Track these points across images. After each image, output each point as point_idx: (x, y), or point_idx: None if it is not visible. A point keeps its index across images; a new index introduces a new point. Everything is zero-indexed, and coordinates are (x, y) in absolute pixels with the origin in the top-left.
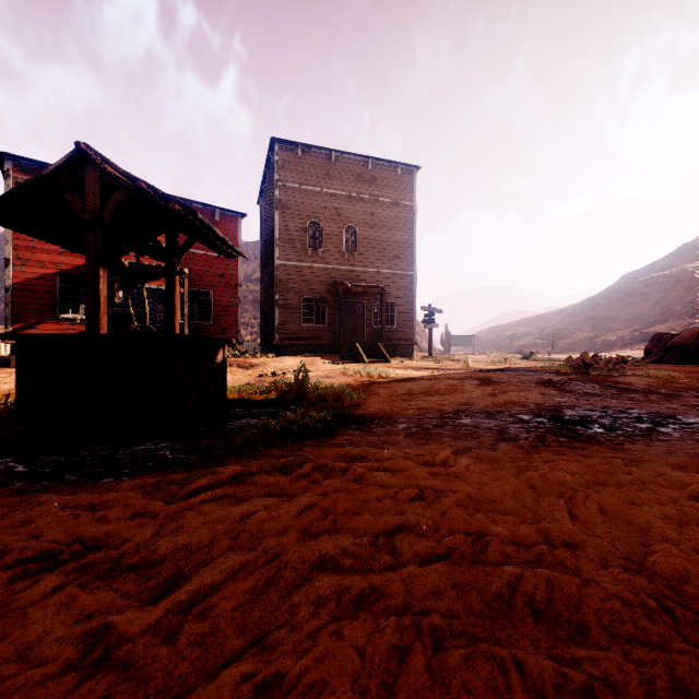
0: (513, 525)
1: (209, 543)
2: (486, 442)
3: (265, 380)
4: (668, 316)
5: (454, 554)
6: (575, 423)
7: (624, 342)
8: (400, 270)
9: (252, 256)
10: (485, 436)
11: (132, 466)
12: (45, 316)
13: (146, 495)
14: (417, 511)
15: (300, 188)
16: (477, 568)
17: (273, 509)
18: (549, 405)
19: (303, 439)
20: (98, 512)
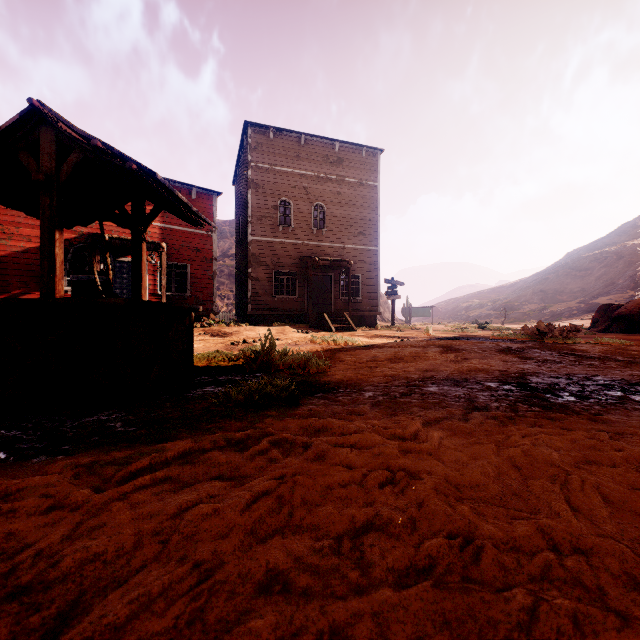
0: (506, 522)
1: (130, 549)
2: (457, 412)
3: (235, 348)
4: (611, 289)
5: (439, 567)
6: (543, 390)
7: (570, 313)
8: (365, 245)
9: (229, 233)
10: (455, 405)
11: (74, 442)
12: (29, 287)
13: (77, 478)
14: (389, 501)
15: (272, 168)
16: (473, 594)
17: (219, 498)
18: (514, 372)
19: (264, 409)
20: (6, 505)
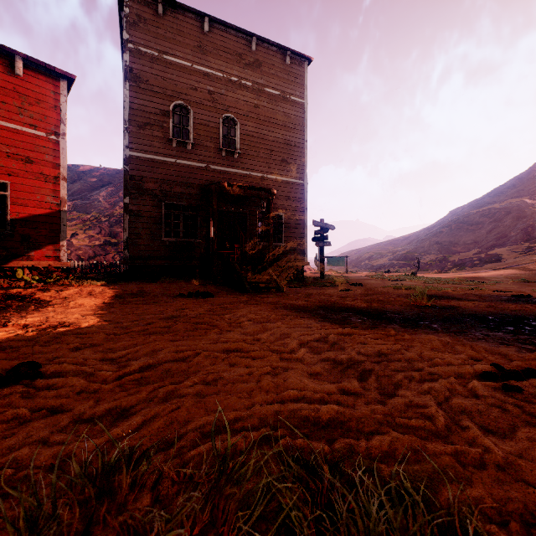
0: None
1: None
2: None
3: None
4: (506, 240)
5: None
6: None
7: (473, 263)
8: (289, 177)
9: None
10: None
11: None
12: None
13: None
14: None
15: (161, 57)
16: None
17: None
18: None
19: None
20: None
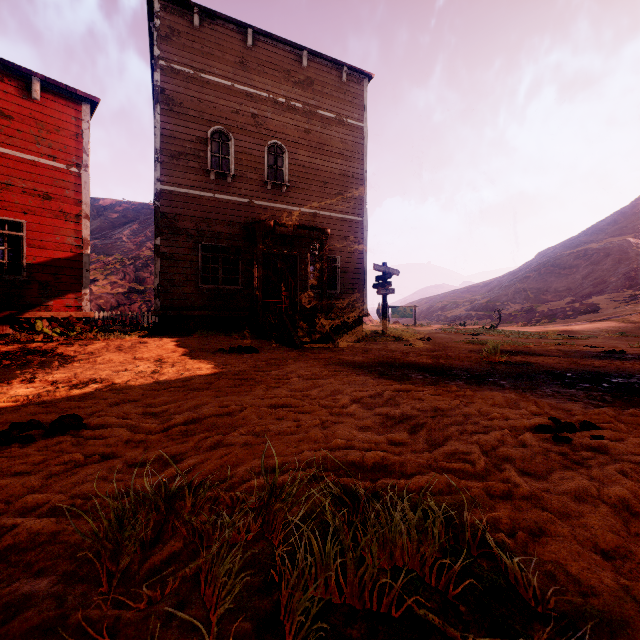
0: None
1: None
2: None
3: None
4: (604, 287)
5: None
6: None
7: (565, 313)
8: (345, 213)
9: None
10: None
11: None
12: None
13: None
14: None
15: (198, 76)
16: None
17: None
18: None
19: None
20: None
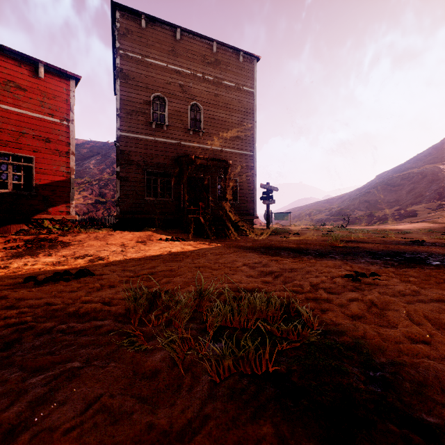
0: None
1: None
2: None
3: None
4: (421, 199)
5: None
6: None
7: (394, 217)
8: (242, 150)
9: None
10: None
11: None
12: None
13: None
14: None
15: (144, 60)
16: None
17: None
18: None
19: None
20: None
